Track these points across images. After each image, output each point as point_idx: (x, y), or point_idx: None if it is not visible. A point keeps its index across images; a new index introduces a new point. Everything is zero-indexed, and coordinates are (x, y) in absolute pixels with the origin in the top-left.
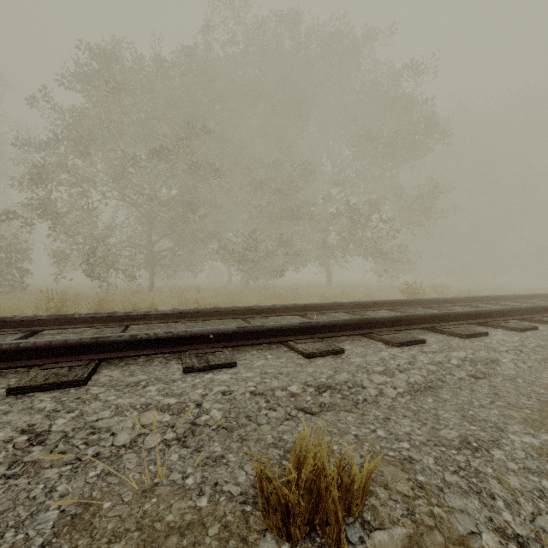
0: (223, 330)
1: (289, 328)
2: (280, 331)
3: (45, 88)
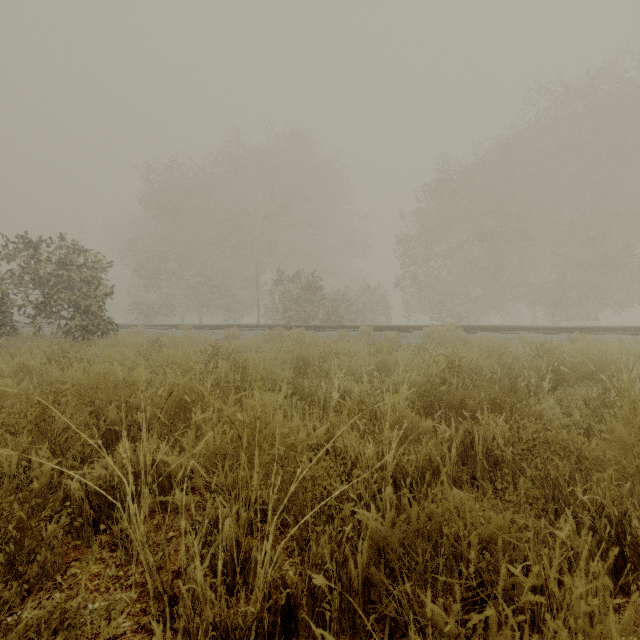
0: (553, 327)
1: (582, 329)
2: (577, 330)
3: (417, 210)
